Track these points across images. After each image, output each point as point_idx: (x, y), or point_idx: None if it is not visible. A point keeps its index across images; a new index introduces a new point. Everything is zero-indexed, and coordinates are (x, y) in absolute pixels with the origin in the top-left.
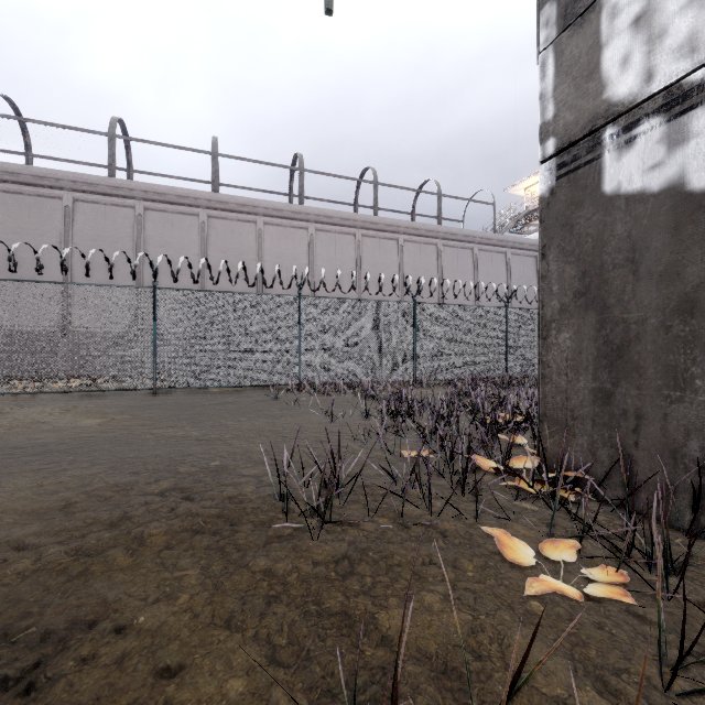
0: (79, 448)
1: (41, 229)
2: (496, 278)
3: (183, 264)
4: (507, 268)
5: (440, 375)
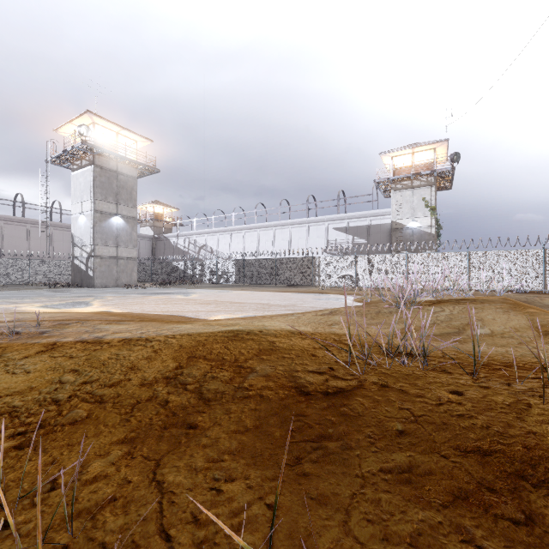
0: None
1: None
2: None
3: None
4: None
5: None
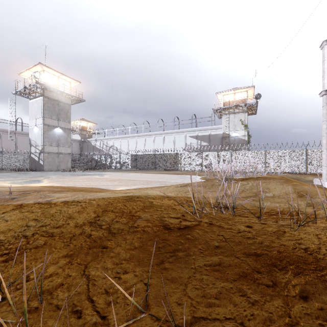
0: None
1: None
2: None
3: None
4: None
5: None
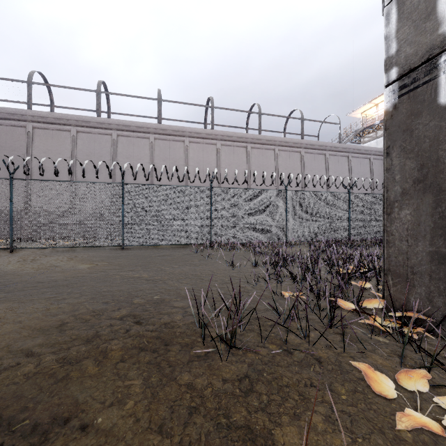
0: (75, 284)
1: (58, 150)
2: (341, 173)
3: (140, 169)
4: (349, 166)
5: (303, 238)
